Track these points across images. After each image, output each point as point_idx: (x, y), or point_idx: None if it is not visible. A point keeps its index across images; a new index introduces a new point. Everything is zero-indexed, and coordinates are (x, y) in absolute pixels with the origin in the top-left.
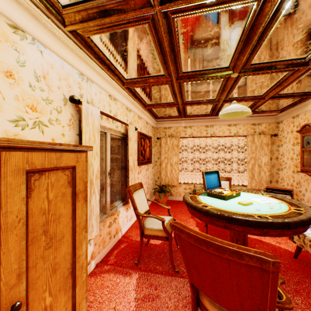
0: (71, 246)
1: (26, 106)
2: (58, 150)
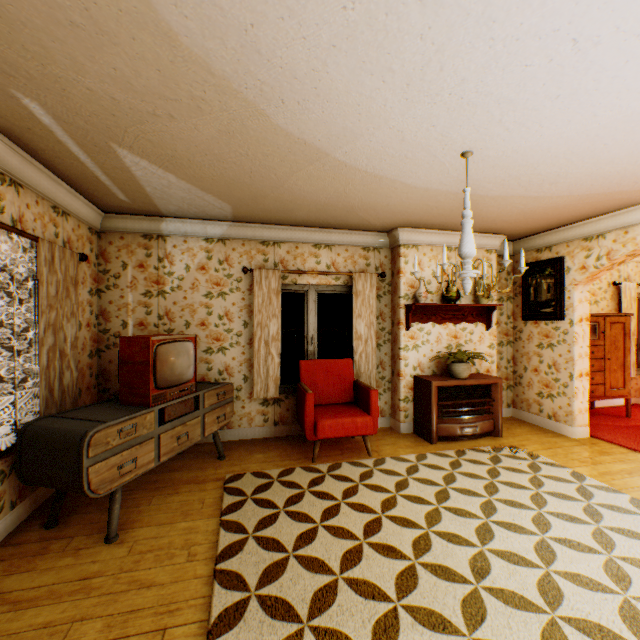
0: (621, 354)
1: (590, 294)
2: (616, 316)
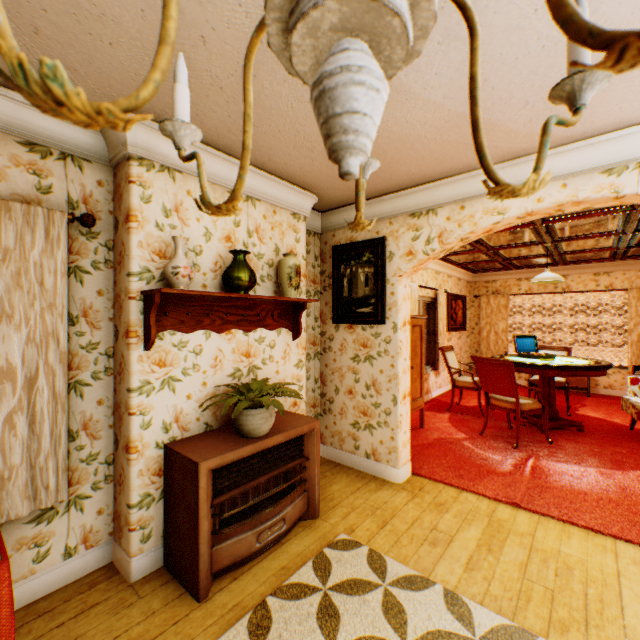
0: (419, 360)
1: None
2: (416, 318)
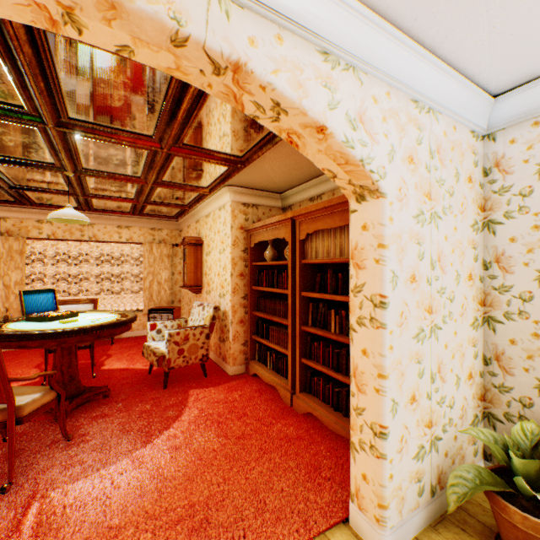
0: None
1: None
2: None
